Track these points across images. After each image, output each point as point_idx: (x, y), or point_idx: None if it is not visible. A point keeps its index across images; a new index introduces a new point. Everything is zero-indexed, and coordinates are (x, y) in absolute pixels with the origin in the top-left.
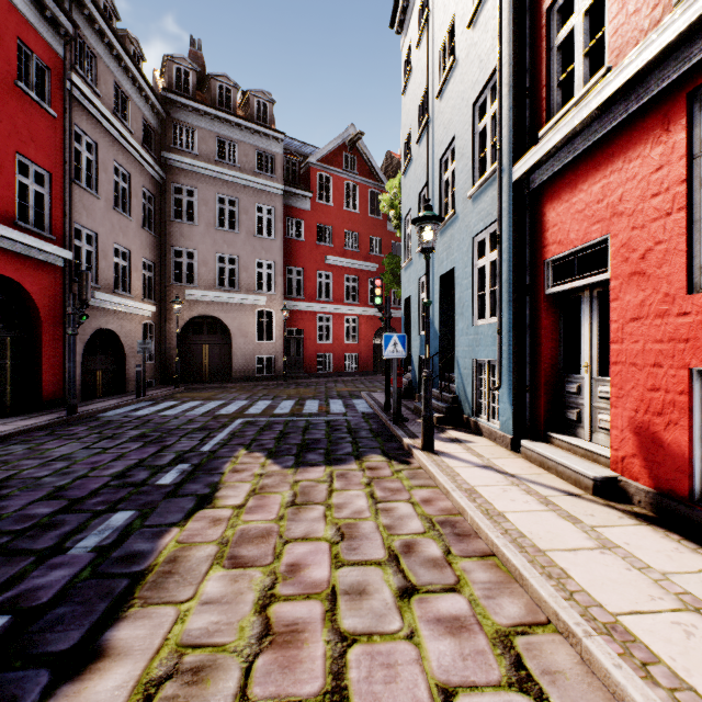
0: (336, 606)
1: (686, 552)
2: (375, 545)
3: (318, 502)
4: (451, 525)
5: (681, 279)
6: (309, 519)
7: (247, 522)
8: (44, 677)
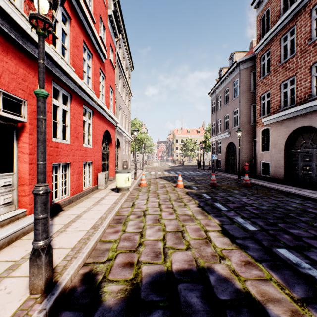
0: (160, 209)
1: (71, 209)
2: (148, 217)
3: (169, 232)
4: (119, 222)
5: (51, 135)
6: (171, 225)
7: (195, 224)
8: (202, 205)
